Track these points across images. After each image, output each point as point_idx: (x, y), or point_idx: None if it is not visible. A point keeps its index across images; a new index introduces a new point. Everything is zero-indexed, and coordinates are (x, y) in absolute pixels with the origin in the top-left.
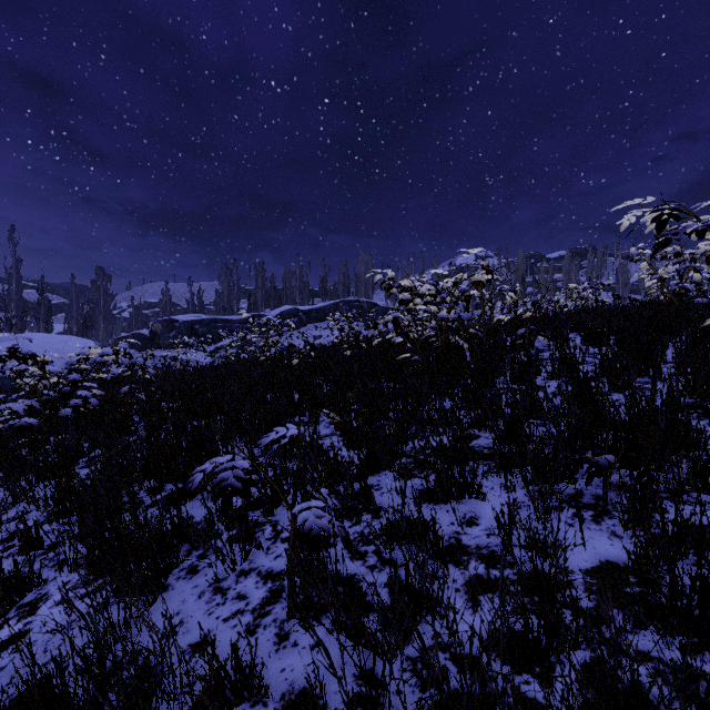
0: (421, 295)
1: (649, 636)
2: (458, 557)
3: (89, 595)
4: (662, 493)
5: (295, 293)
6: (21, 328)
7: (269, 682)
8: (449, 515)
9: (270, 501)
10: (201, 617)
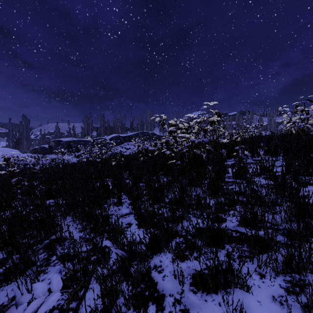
0: (180, 128)
1: None
2: None
3: None
4: None
5: (118, 128)
6: None
7: None
8: (222, 310)
9: None
10: None
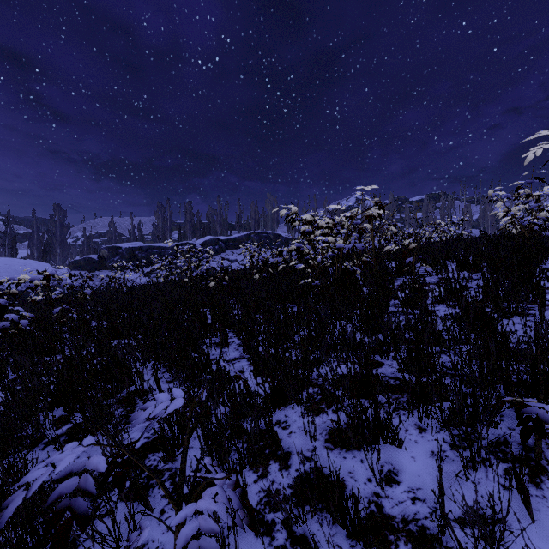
0: (320, 228)
1: None
2: (383, 536)
3: None
4: None
5: (216, 226)
6: None
7: None
8: (365, 467)
9: (170, 446)
10: None
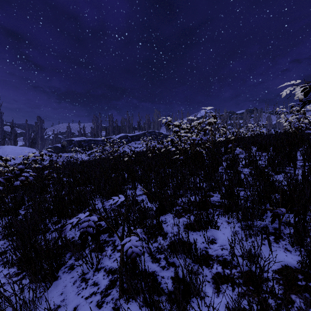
0: (183, 129)
1: None
2: (207, 262)
3: (12, 287)
4: (308, 226)
5: (126, 128)
6: (3, 143)
7: None
8: (201, 237)
9: (112, 230)
10: (73, 296)
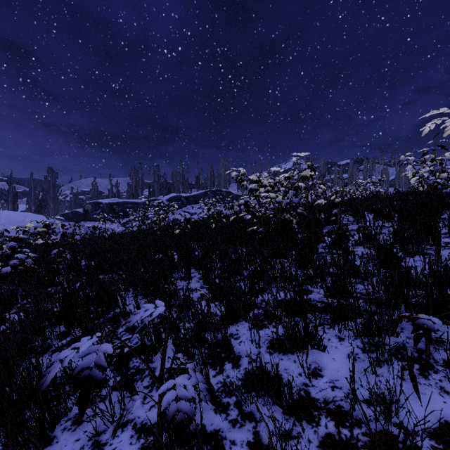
0: (263, 186)
1: None
2: (309, 412)
3: None
4: None
5: (179, 185)
6: None
7: None
8: (297, 365)
9: (149, 351)
10: None
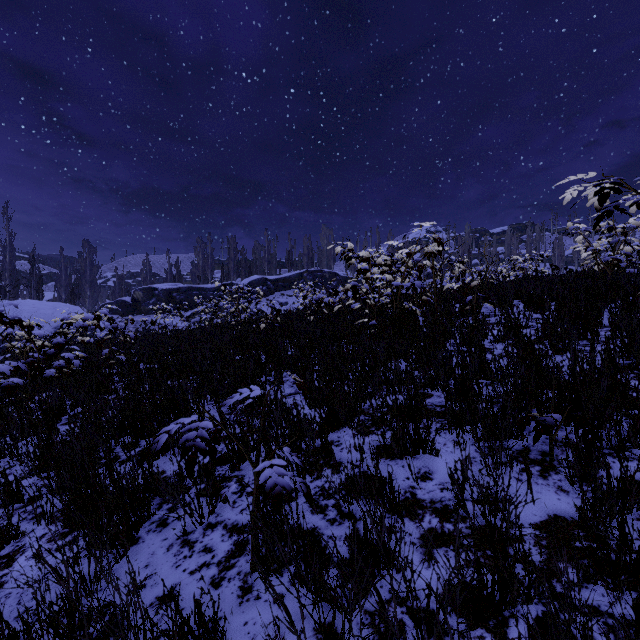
0: (377, 265)
1: (598, 590)
2: (414, 511)
3: (60, 550)
4: (605, 449)
5: (264, 264)
6: (14, 296)
7: (231, 636)
8: (405, 470)
9: (236, 457)
10: (169, 569)
